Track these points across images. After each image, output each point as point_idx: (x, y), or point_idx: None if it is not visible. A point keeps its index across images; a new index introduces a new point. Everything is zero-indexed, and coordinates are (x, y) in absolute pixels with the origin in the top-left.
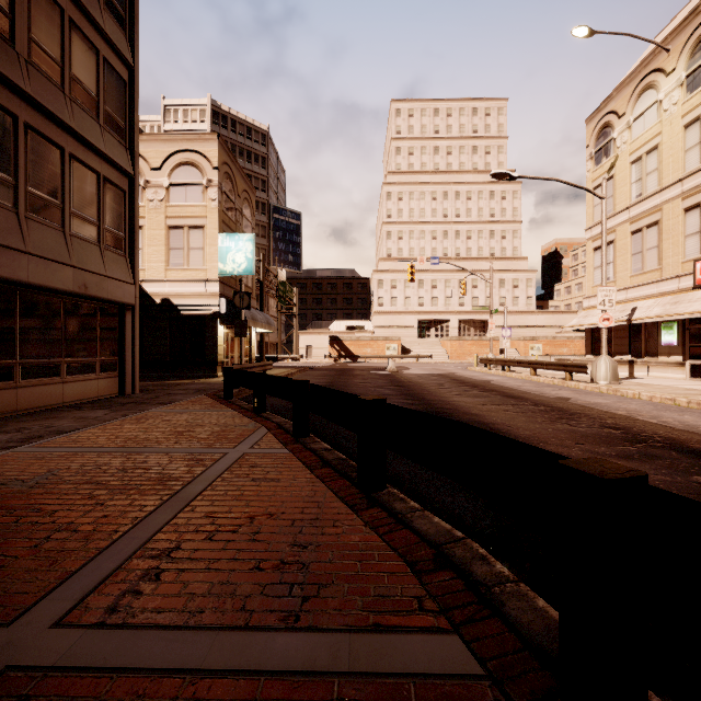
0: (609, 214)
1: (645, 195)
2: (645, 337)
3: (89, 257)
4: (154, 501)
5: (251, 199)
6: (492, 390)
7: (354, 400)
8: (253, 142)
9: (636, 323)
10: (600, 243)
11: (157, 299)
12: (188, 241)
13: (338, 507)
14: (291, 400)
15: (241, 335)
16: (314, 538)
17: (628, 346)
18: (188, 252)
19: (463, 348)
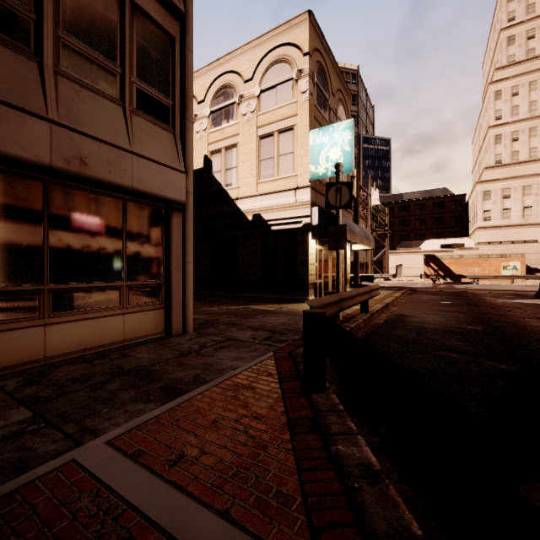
0: None
1: None
2: None
3: (95, 117)
4: None
5: (346, 103)
6: None
7: None
8: None
9: None
10: None
11: (249, 216)
12: (278, 148)
13: None
14: None
15: (337, 247)
16: None
17: None
18: (278, 160)
19: None
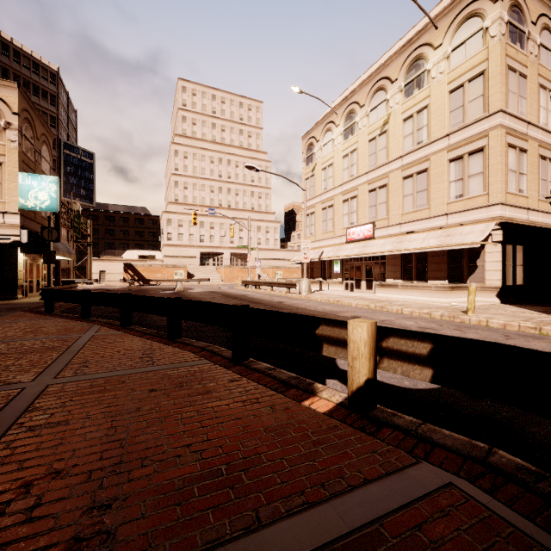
0: (313, 196)
1: (328, 189)
2: (328, 268)
3: None
4: (55, 353)
5: (49, 142)
6: (245, 300)
7: (163, 301)
8: (41, 78)
9: (324, 260)
10: (309, 212)
11: None
12: None
13: (160, 345)
14: (116, 307)
15: (50, 263)
16: (152, 352)
17: (320, 273)
18: None
19: (233, 274)
